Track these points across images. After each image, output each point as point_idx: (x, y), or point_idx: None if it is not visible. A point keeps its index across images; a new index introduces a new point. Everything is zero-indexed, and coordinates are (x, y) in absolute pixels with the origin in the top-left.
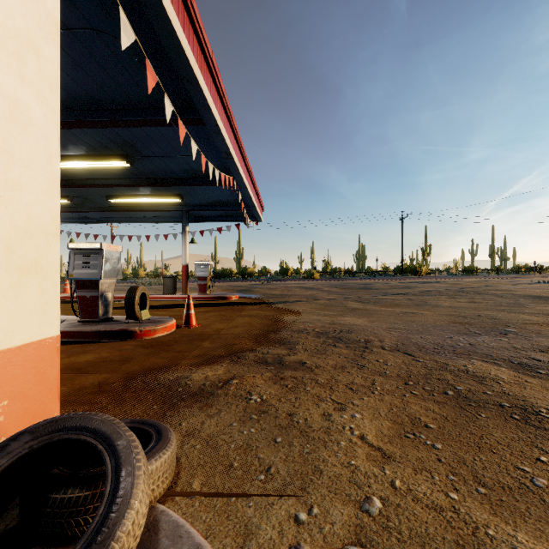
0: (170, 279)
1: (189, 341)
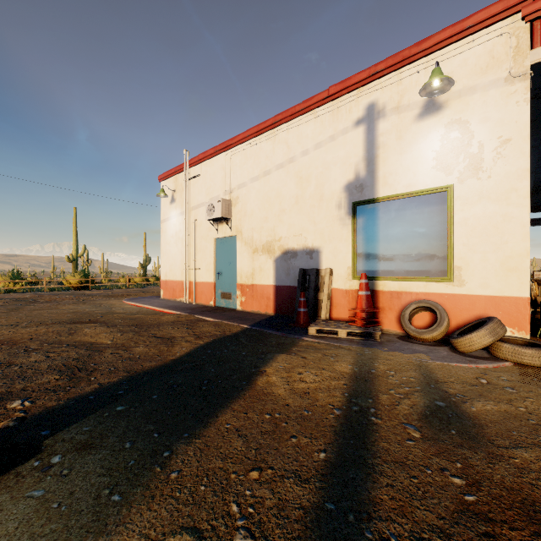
0: None
1: None
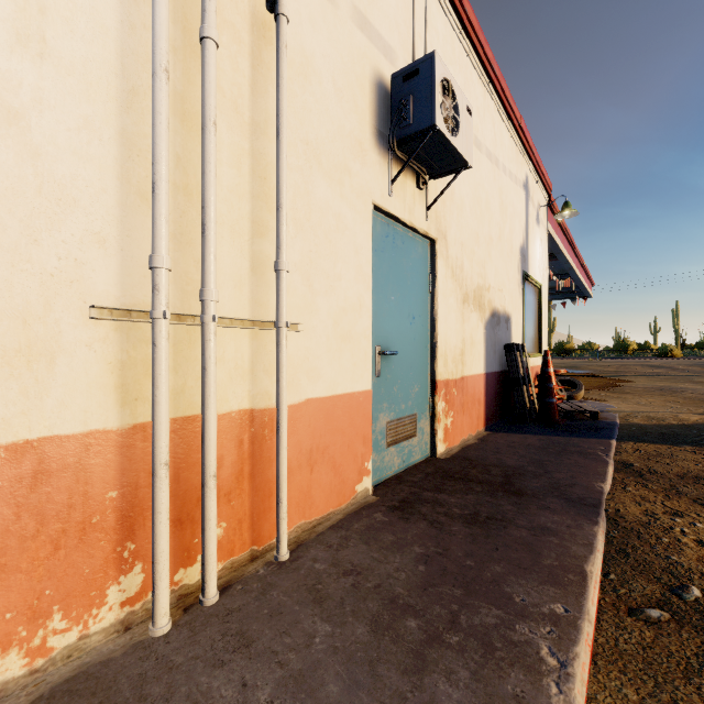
0: None
1: None
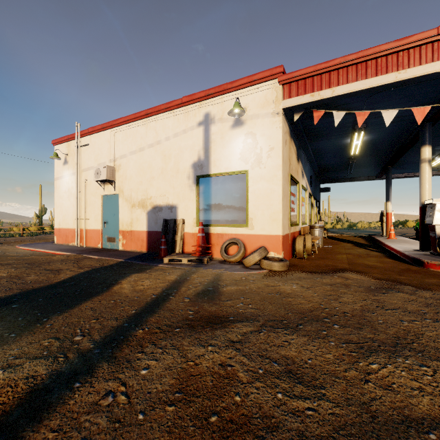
0: None
1: (435, 277)
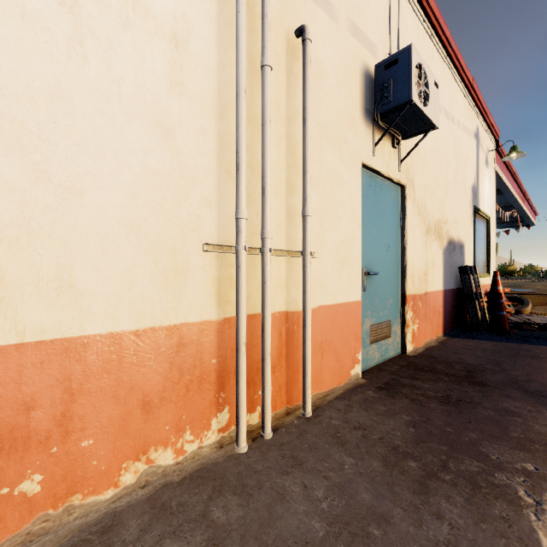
0: None
1: None
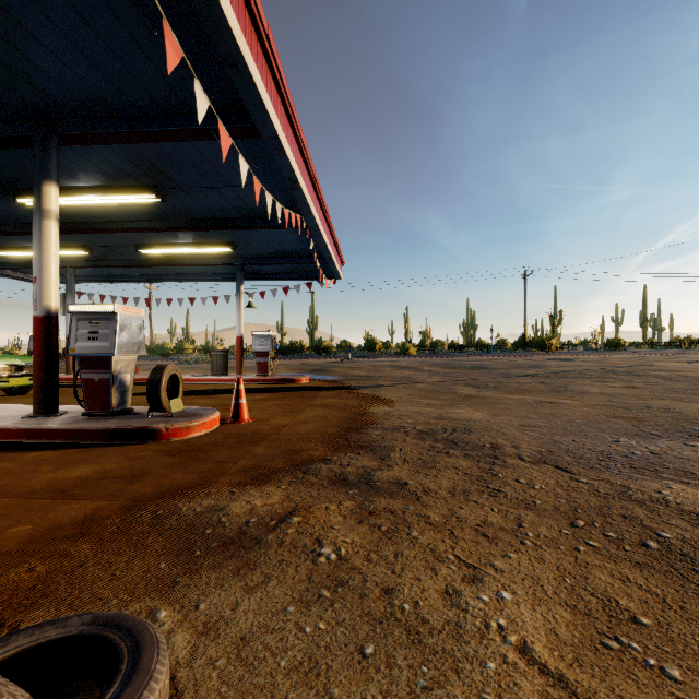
0: (219, 355)
1: (235, 445)
